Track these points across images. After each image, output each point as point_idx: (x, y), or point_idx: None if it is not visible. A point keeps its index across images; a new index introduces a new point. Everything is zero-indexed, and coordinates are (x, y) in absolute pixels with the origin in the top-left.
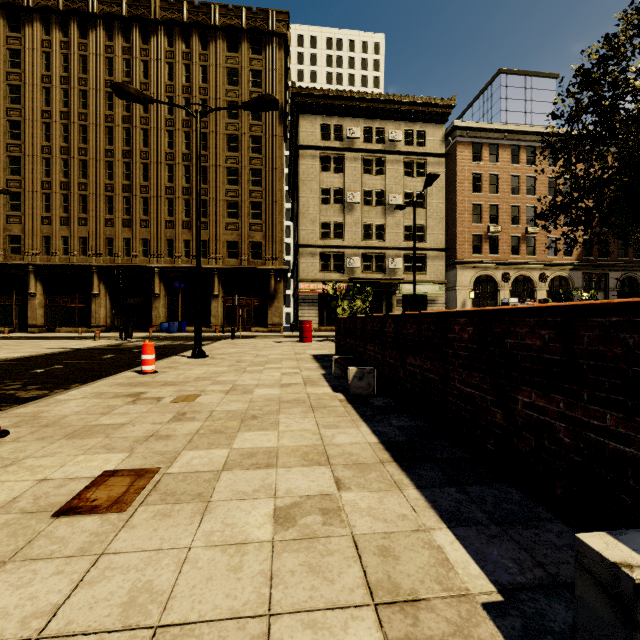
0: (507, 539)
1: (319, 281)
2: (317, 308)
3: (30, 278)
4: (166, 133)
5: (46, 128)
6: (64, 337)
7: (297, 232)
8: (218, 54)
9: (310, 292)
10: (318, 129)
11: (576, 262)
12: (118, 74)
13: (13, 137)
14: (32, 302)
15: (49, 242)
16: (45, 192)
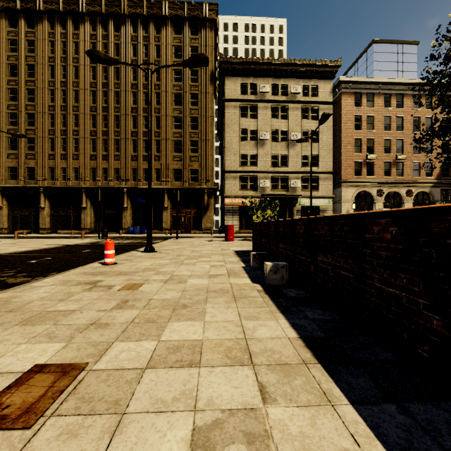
0: None
1: (239, 197)
2: (238, 216)
3: (41, 196)
4: (131, 94)
5: (51, 93)
6: (62, 237)
7: (223, 162)
8: (167, 36)
9: (233, 205)
10: (238, 87)
11: (436, 181)
12: None
13: (30, 100)
14: (42, 213)
15: (53, 171)
16: (51, 137)
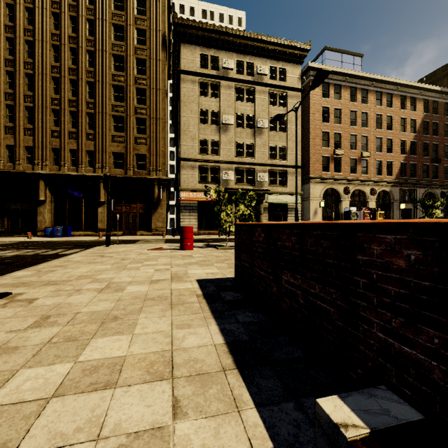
0: None
1: (198, 191)
2: (196, 214)
3: None
4: (52, 47)
5: None
6: None
7: (179, 149)
8: None
9: (190, 200)
10: (197, 58)
11: (396, 180)
12: None
13: None
14: None
15: None
16: None
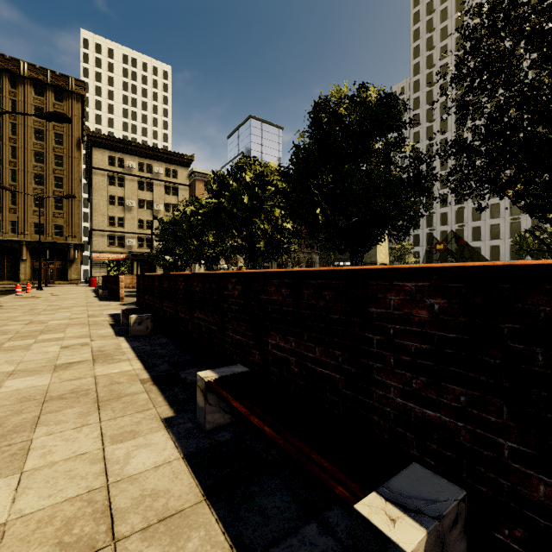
0: None
1: (107, 252)
2: (106, 269)
3: None
4: None
5: None
6: None
7: (92, 218)
8: (26, 95)
9: (101, 259)
10: (107, 158)
11: None
12: None
13: None
14: None
15: None
16: None
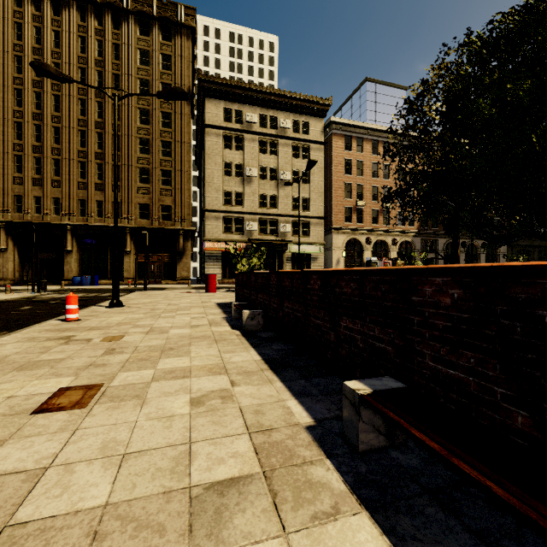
0: (326, 401)
1: (222, 241)
2: (221, 264)
3: None
4: (78, 101)
5: None
6: None
7: (203, 198)
8: (130, 35)
9: (215, 250)
10: (222, 112)
11: (417, 231)
12: (28, 40)
13: None
14: None
15: None
16: None
